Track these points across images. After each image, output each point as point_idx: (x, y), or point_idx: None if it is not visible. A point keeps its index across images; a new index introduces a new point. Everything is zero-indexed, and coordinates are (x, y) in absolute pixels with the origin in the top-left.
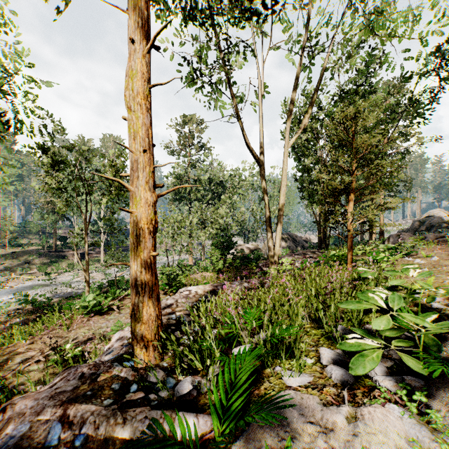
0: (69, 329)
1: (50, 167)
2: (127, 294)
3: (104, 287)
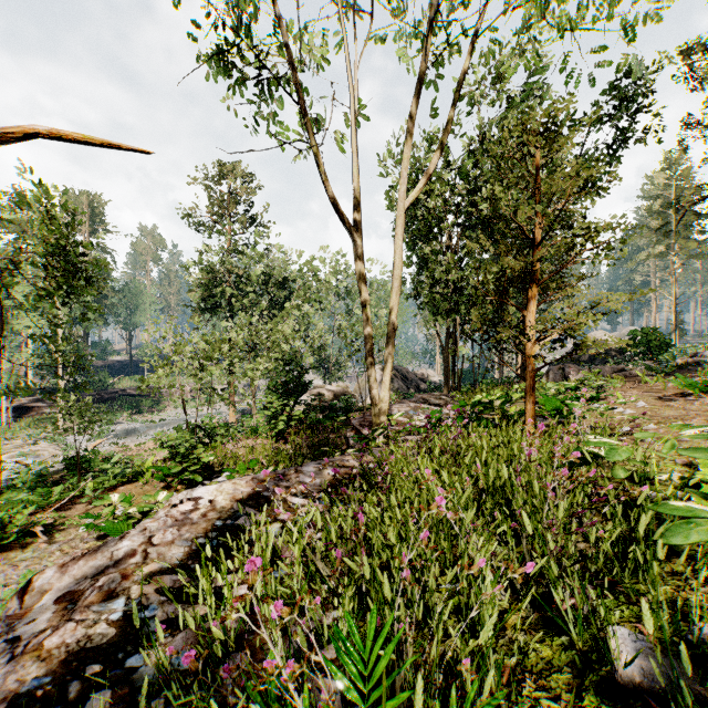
0: None
1: None
2: (81, 493)
3: (58, 472)
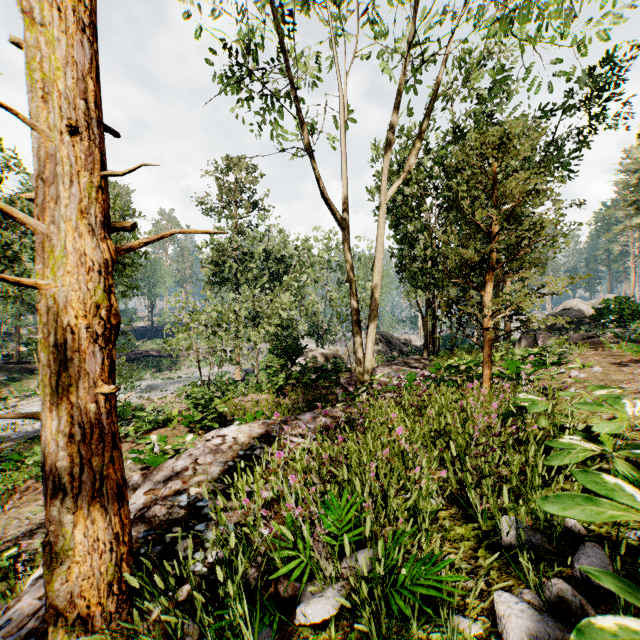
0: (8, 506)
1: None
2: (125, 434)
3: None
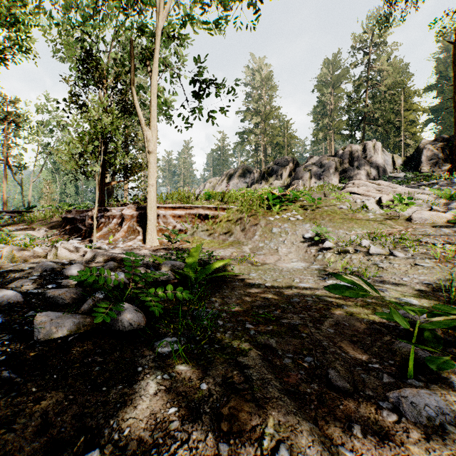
0: None
1: None
2: None
3: None
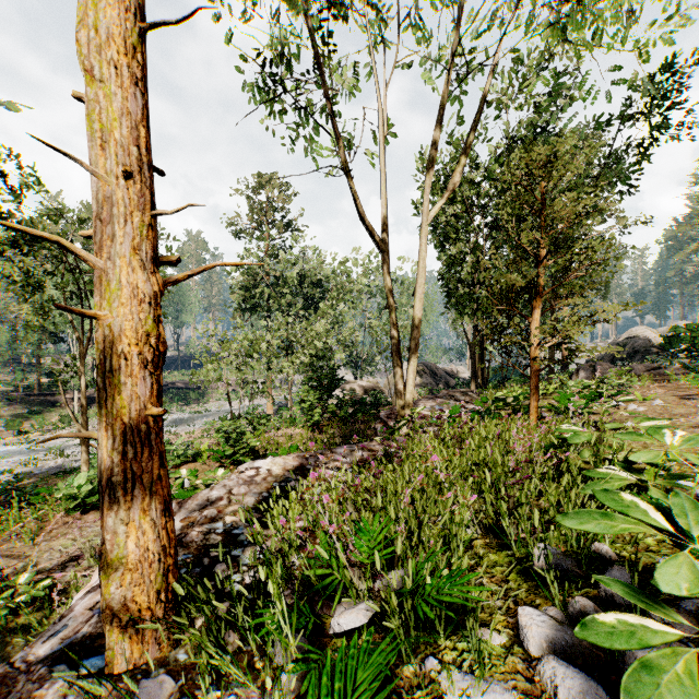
0: (38, 540)
1: (8, 245)
2: None
3: None
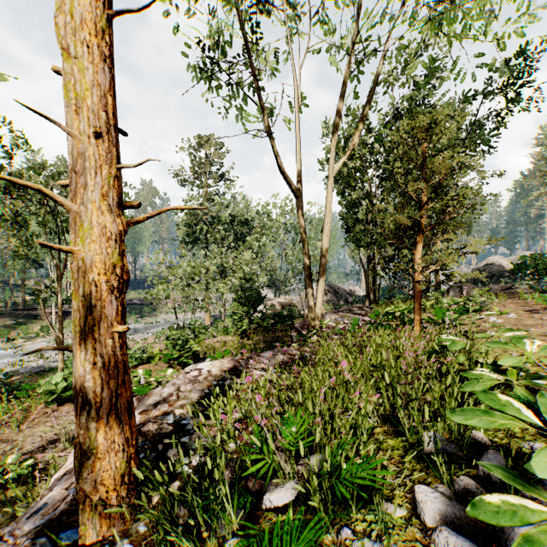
0: (23, 427)
1: None
2: None
3: None
